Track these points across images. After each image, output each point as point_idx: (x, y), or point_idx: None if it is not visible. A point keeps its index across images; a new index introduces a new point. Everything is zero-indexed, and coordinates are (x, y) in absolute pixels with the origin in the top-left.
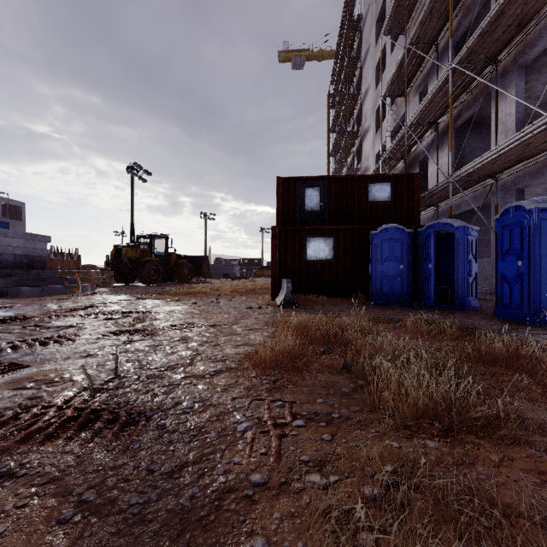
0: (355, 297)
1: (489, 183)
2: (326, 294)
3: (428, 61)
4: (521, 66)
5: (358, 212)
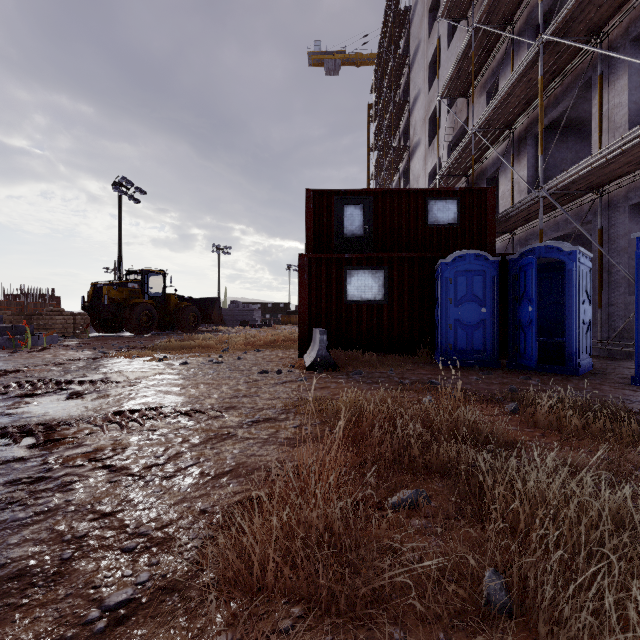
0: (415, 353)
1: (587, 200)
2: (374, 349)
3: (500, 48)
4: (636, 39)
5: (414, 238)
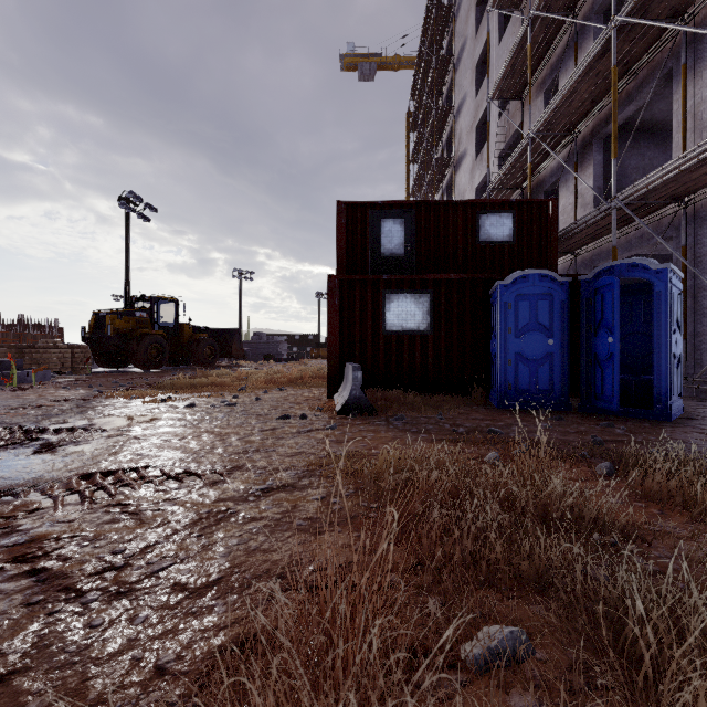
0: (466, 393)
1: (667, 212)
2: (417, 388)
3: (560, 41)
4: None
5: (463, 258)
